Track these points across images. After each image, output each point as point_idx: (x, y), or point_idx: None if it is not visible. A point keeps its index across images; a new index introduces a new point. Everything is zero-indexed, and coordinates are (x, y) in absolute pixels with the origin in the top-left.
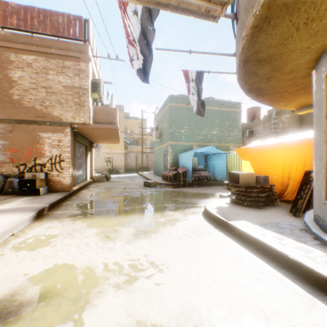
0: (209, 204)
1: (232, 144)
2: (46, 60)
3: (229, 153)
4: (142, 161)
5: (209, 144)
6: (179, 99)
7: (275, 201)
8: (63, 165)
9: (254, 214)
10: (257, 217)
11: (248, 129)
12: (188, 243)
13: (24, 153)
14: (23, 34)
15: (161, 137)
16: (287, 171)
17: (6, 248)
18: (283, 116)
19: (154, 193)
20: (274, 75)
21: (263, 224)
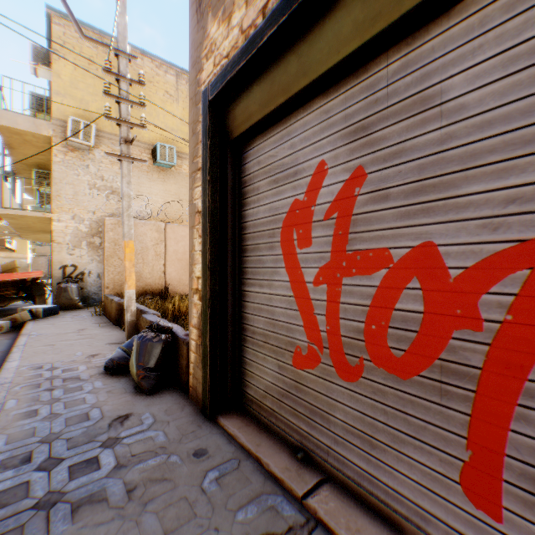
0: None
1: None
2: None
3: None
4: None
5: None
6: None
7: None
8: None
9: None
10: None
11: None
12: None
13: None
14: None
15: None
16: None
17: None
18: None
19: None
20: None
21: None
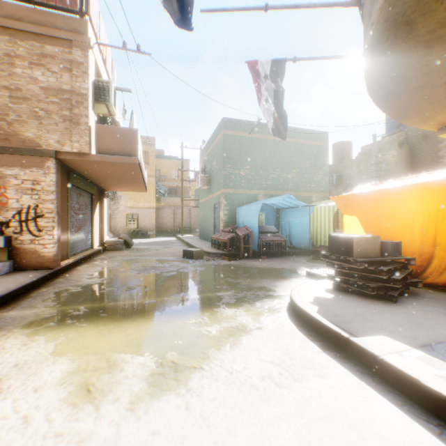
0: (298, 293)
1: (314, 193)
2: (11, 41)
3: (314, 206)
4: (182, 218)
5: (282, 193)
6: (238, 124)
7: (415, 286)
8: (42, 224)
9: (391, 316)
10: (402, 324)
11: (334, 172)
12: (277, 407)
13: None
14: None
15: (210, 182)
16: (430, 233)
17: None
18: (388, 153)
19: (198, 270)
20: (445, 37)
21: (427, 345)
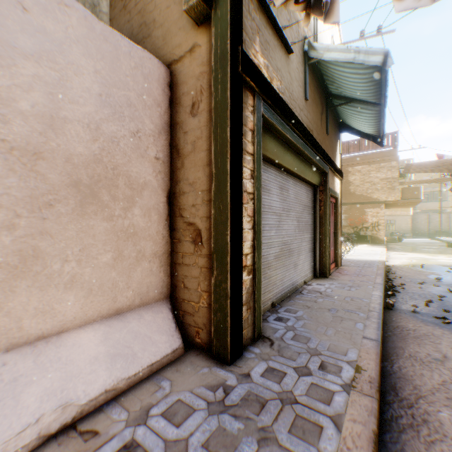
0: None
1: None
2: (368, 166)
3: None
4: (438, 223)
5: None
6: None
7: None
8: (379, 228)
9: None
10: None
11: None
12: None
13: (356, 221)
14: (355, 155)
15: None
16: None
17: (390, 254)
18: None
19: None
20: None
21: None
